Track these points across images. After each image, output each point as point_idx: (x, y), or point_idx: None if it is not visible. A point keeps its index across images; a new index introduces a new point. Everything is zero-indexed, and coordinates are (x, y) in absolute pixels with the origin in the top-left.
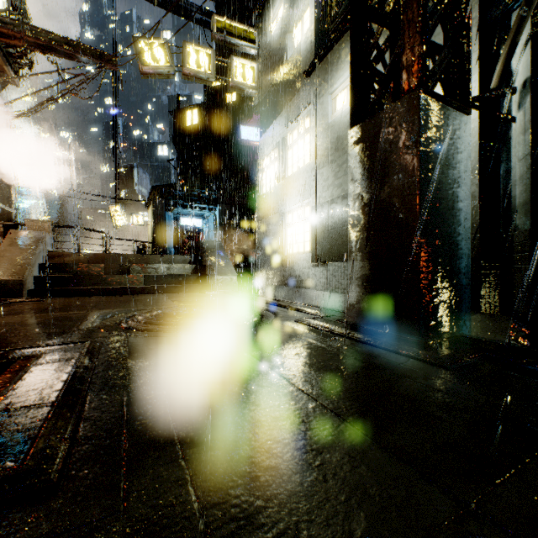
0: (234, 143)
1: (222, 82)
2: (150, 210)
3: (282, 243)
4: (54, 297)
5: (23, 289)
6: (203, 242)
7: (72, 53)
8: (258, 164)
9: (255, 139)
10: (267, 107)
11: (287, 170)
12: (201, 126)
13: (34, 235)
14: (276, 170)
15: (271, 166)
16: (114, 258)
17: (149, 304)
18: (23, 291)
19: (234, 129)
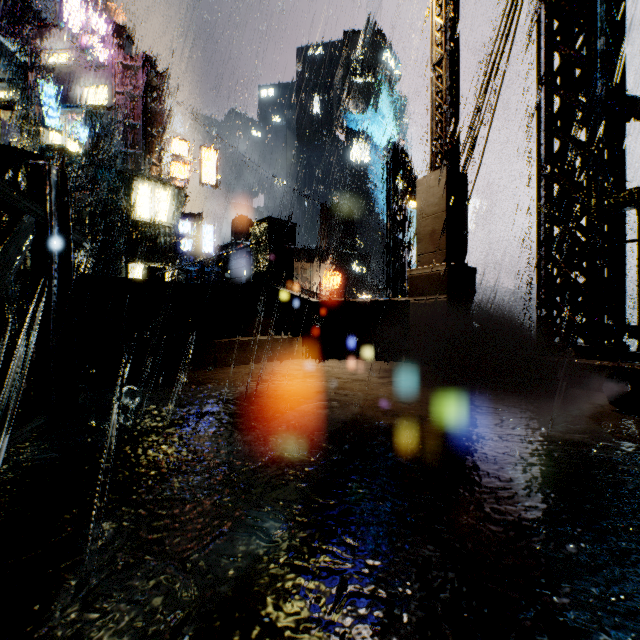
0: None
1: None
2: None
3: None
4: None
5: None
6: None
7: None
8: None
9: None
10: None
11: None
12: None
13: None
14: None
15: None
16: None
17: None
18: None
19: None
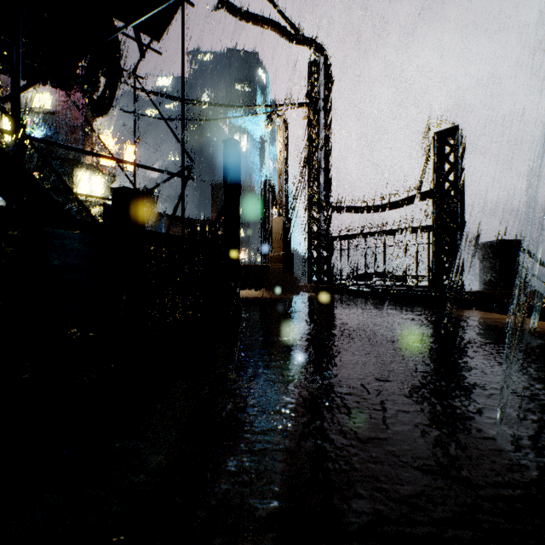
0: None
1: None
2: None
3: None
4: None
5: None
6: None
7: None
8: None
9: None
10: None
11: None
12: None
13: None
14: None
15: None
16: None
17: None
18: None
19: None
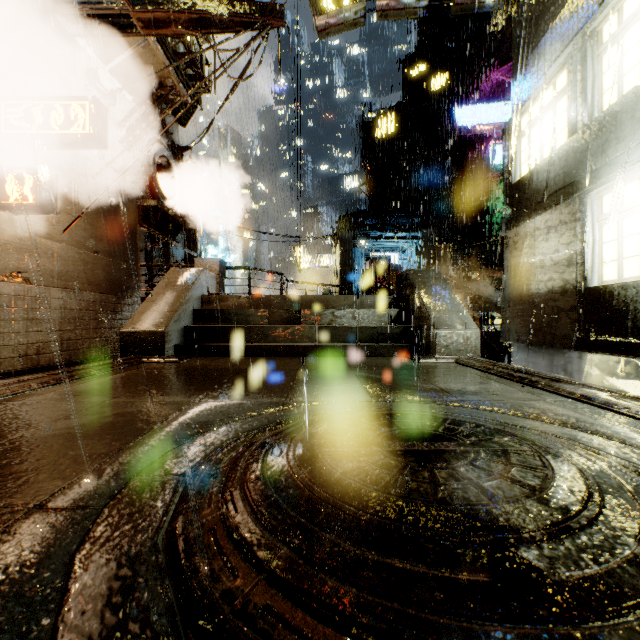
0: (446, 142)
1: (440, 3)
2: (337, 247)
3: (585, 260)
4: (202, 356)
5: (164, 344)
6: (410, 273)
7: (229, 18)
8: (509, 126)
9: (481, 121)
10: (533, 7)
11: (600, 98)
12: (398, 133)
13: (191, 274)
14: (561, 115)
15: (545, 114)
16: (282, 302)
17: (312, 386)
18: (164, 347)
19: (444, 125)
